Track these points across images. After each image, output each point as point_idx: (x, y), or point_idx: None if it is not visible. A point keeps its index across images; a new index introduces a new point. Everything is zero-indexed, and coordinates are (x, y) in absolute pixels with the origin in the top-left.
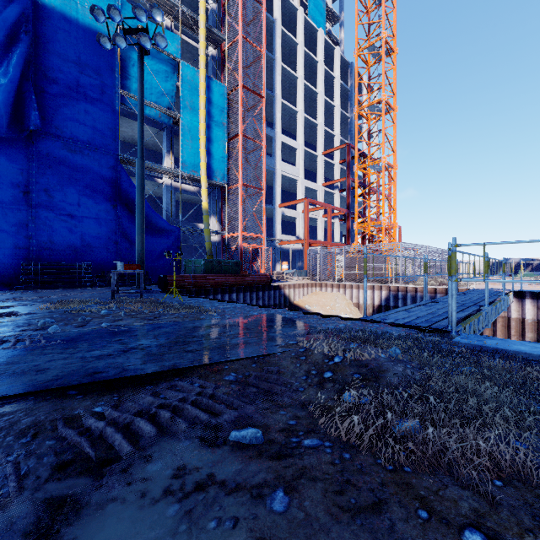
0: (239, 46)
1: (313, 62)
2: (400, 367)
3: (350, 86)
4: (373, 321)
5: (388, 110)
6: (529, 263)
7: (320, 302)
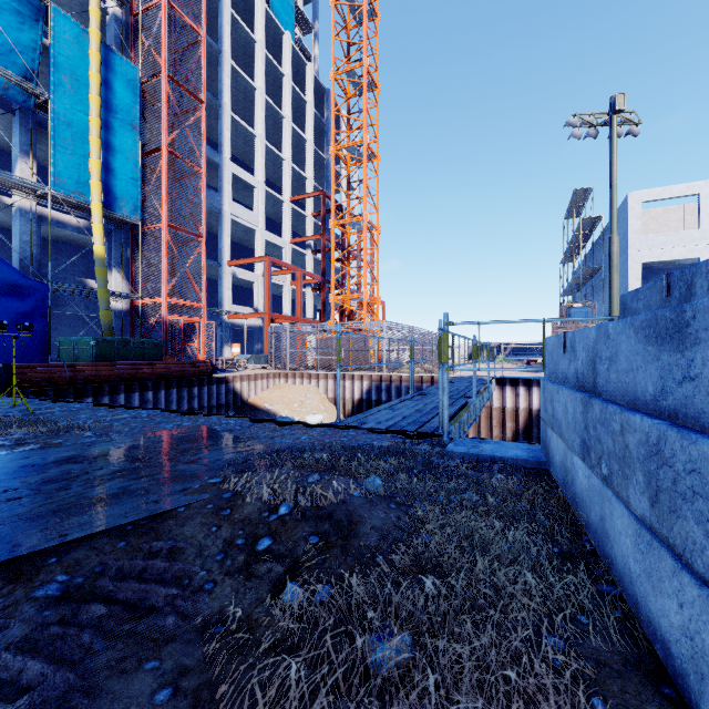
0: (162, 14)
1: (278, 73)
2: (381, 510)
3: (326, 119)
4: (349, 426)
5: (371, 157)
6: (505, 348)
7: (285, 398)
